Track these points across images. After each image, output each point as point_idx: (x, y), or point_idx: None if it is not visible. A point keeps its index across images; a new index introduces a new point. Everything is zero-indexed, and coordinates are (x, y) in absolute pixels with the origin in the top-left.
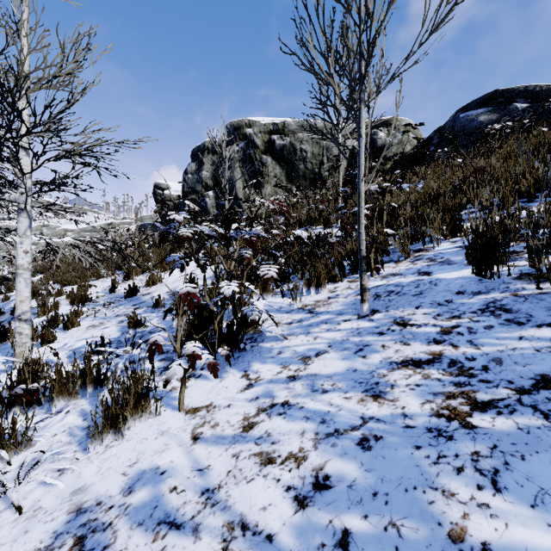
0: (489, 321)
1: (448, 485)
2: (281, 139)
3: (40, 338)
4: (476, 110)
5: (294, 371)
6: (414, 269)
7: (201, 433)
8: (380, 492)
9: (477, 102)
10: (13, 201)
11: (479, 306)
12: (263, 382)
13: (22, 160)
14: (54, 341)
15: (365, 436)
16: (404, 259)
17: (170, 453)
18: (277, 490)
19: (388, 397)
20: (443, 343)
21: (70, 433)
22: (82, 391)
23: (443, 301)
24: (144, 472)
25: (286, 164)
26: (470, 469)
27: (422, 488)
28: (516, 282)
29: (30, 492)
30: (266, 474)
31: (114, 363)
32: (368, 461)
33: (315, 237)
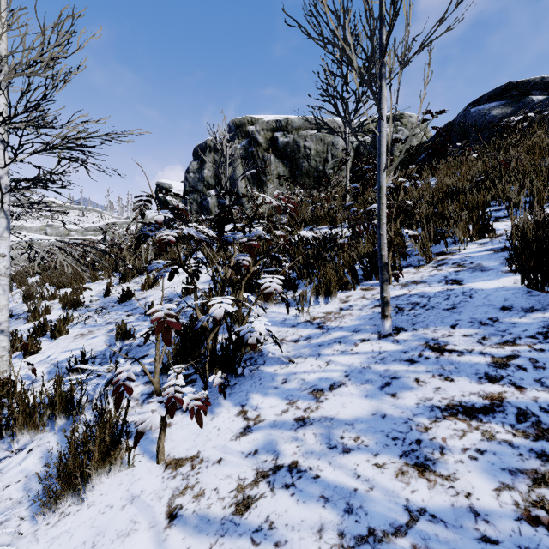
0: None
1: None
2: (285, 137)
3: (21, 349)
4: (488, 104)
5: (304, 410)
6: (440, 276)
7: (181, 507)
8: None
9: (489, 96)
10: None
11: (537, 329)
12: (264, 426)
13: None
14: (39, 351)
15: None
16: (425, 264)
17: (136, 540)
18: None
19: (440, 470)
20: (501, 382)
21: (24, 485)
22: (51, 422)
23: (486, 319)
24: None
25: (289, 162)
26: None
27: None
28: None
29: None
30: None
31: (94, 385)
32: None
33: (322, 237)
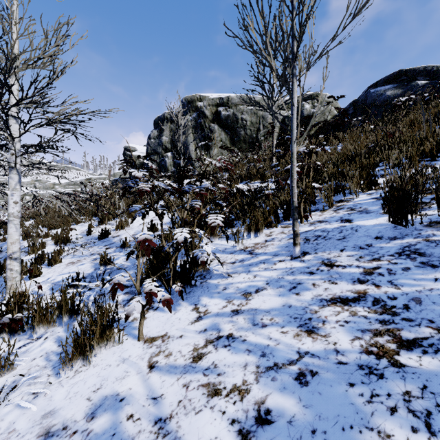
0: (406, 263)
1: (383, 425)
2: (226, 111)
3: (28, 273)
4: (384, 86)
5: (237, 305)
6: (337, 217)
7: (157, 362)
8: (318, 429)
9: (385, 80)
10: (5, 161)
11: (396, 250)
12: (211, 315)
13: (13, 127)
14: (40, 275)
15: (302, 370)
16: (328, 208)
17: (129, 380)
18: (223, 423)
19: (321, 332)
20: (367, 283)
21: (46, 358)
22: (59, 320)
23: (364, 245)
24: (105, 398)
25: (229, 131)
26: (403, 410)
27: (358, 428)
28: (426, 229)
29: (7, 414)
30: (213, 406)
31: (87, 296)
32: (306, 397)
33: (254, 189)
